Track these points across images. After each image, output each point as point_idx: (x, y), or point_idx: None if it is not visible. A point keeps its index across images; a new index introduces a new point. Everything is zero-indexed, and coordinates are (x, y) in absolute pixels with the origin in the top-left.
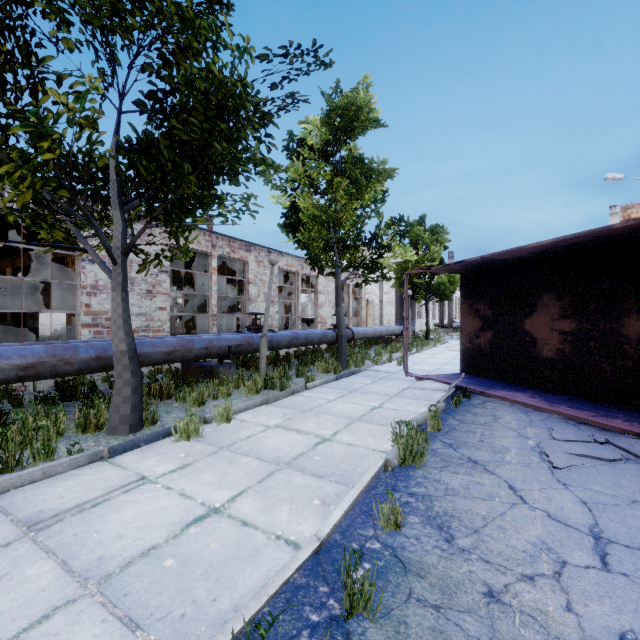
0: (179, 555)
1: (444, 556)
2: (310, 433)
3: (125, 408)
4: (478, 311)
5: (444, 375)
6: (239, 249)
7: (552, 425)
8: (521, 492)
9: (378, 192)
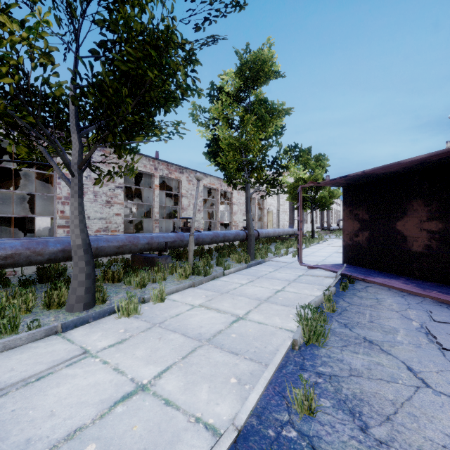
0: (102, 439)
1: (362, 449)
2: (227, 312)
3: (80, 290)
4: (357, 215)
5: (330, 265)
6: (175, 171)
7: (428, 308)
8: (421, 374)
9: (278, 126)
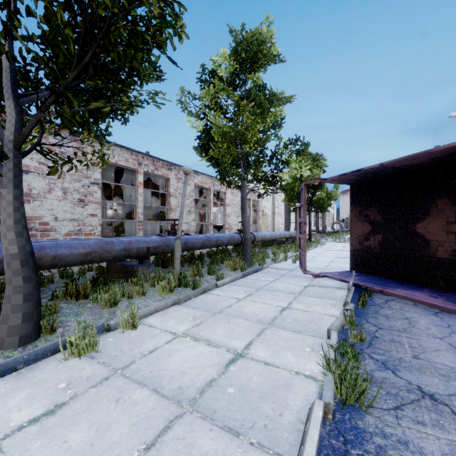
0: None
1: None
2: (221, 345)
3: (15, 318)
4: (368, 216)
5: (337, 273)
6: (162, 168)
7: None
8: None
9: (278, 116)
